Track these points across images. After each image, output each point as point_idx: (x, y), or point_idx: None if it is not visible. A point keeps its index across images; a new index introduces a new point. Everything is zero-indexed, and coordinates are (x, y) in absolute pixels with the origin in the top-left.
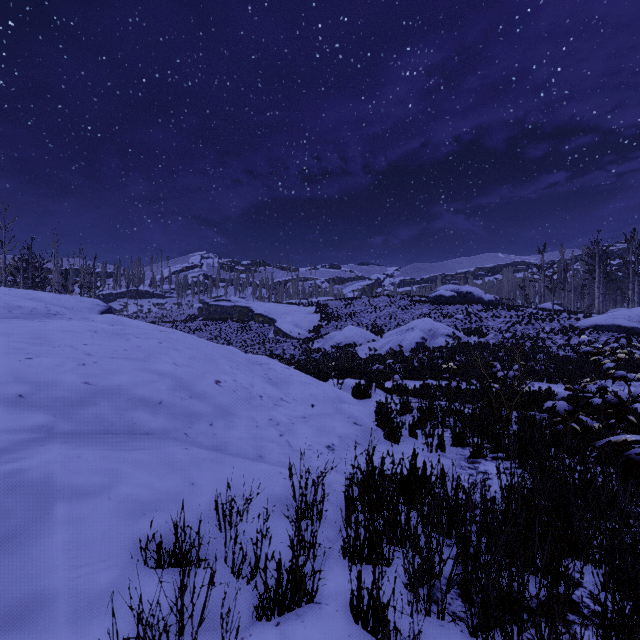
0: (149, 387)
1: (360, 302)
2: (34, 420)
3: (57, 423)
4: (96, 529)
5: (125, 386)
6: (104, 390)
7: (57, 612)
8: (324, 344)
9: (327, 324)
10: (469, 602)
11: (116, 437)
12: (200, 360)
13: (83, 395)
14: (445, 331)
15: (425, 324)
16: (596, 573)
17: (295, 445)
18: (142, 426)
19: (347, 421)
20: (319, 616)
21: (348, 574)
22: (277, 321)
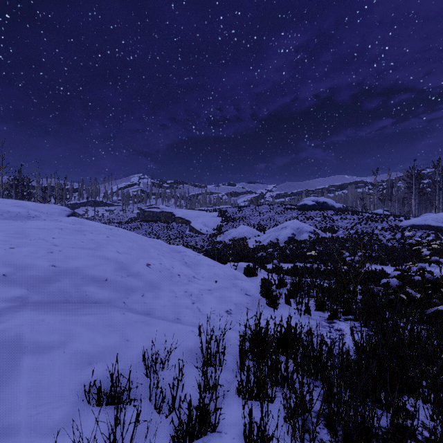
0: (98, 268)
1: (249, 209)
2: (13, 293)
3: (30, 295)
4: (53, 376)
5: (81, 268)
6: (65, 271)
7: (19, 442)
8: (224, 238)
9: (226, 224)
10: (334, 433)
11: (73, 305)
12: (136, 249)
13: (50, 274)
14: (308, 229)
15: (294, 224)
16: (426, 408)
17: (203, 310)
18: (92, 297)
19: (240, 292)
20: (220, 442)
21: (242, 409)
22: (191, 222)
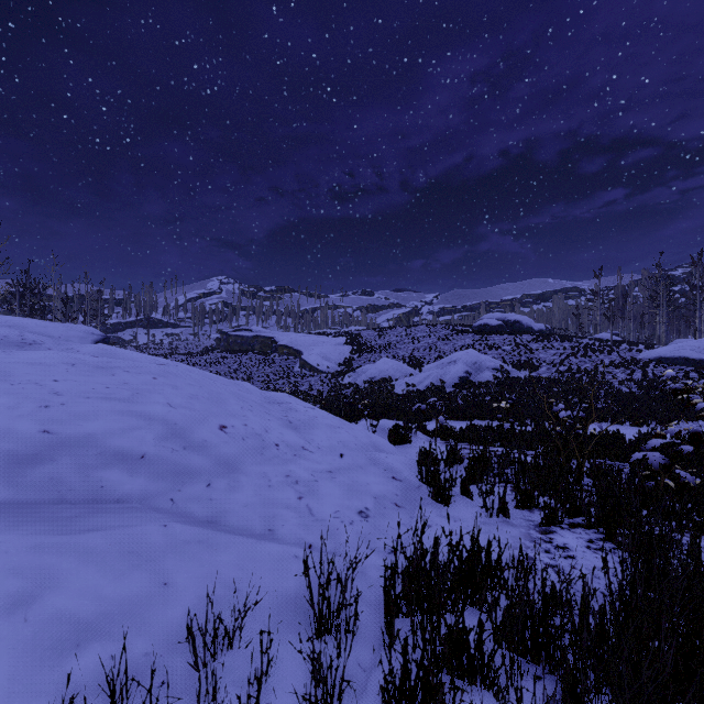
0: (130, 436)
1: (396, 332)
2: None
3: None
4: None
5: (98, 435)
6: (68, 441)
7: None
8: (356, 379)
9: (359, 356)
10: None
11: (71, 508)
12: (203, 399)
13: (37, 448)
14: (492, 364)
15: (469, 356)
16: None
17: (318, 512)
18: (112, 490)
19: (384, 475)
20: None
21: None
22: (303, 353)
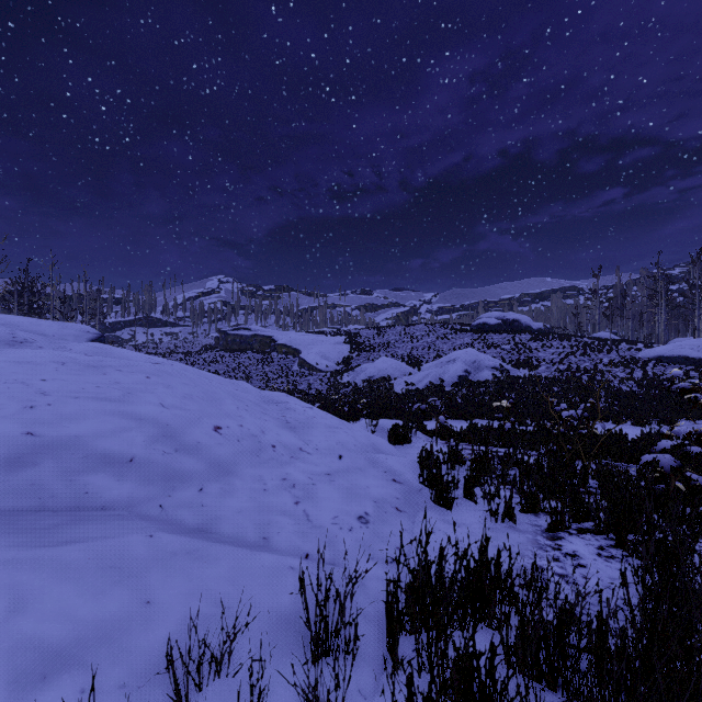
0: (119, 438)
1: (395, 331)
2: None
3: None
4: None
5: (85, 437)
6: (52, 443)
7: None
8: (355, 378)
9: (358, 355)
10: None
11: (51, 517)
12: (198, 399)
13: (19, 451)
14: (491, 363)
15: (468, 355)
16: None
17: (315, 518)
18: (97, 496)
19: (384, 477)
20: None
21: None
22: (302, 352)
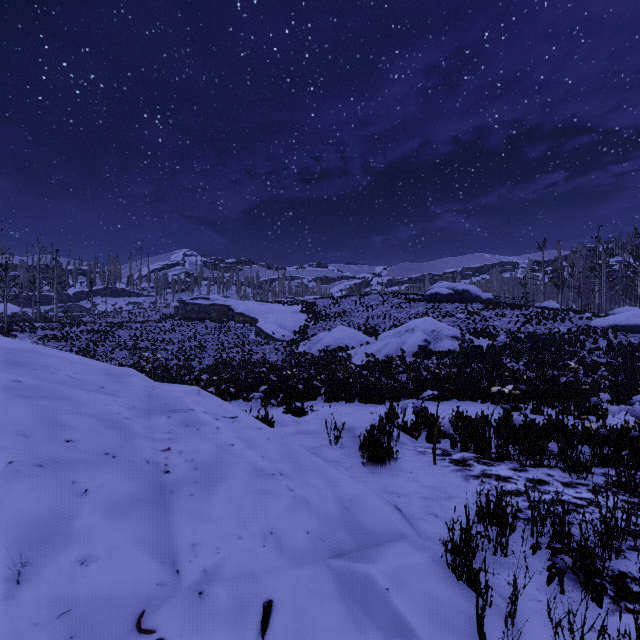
0: None
1: (350, 300)
2: None
3: None
4: None
5: None
6: None
7: None
8: (311, 347)
9: (314, 324)
10: None
11: None
12: None
13: None
14: (450, 332)
15: (427, 324)
16: None
17: None
18: None
19: None
20: None
21: None
22: (259, 321)
